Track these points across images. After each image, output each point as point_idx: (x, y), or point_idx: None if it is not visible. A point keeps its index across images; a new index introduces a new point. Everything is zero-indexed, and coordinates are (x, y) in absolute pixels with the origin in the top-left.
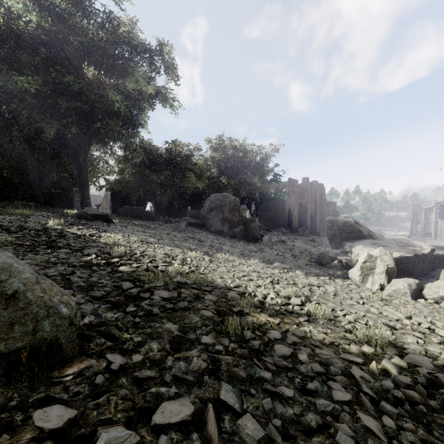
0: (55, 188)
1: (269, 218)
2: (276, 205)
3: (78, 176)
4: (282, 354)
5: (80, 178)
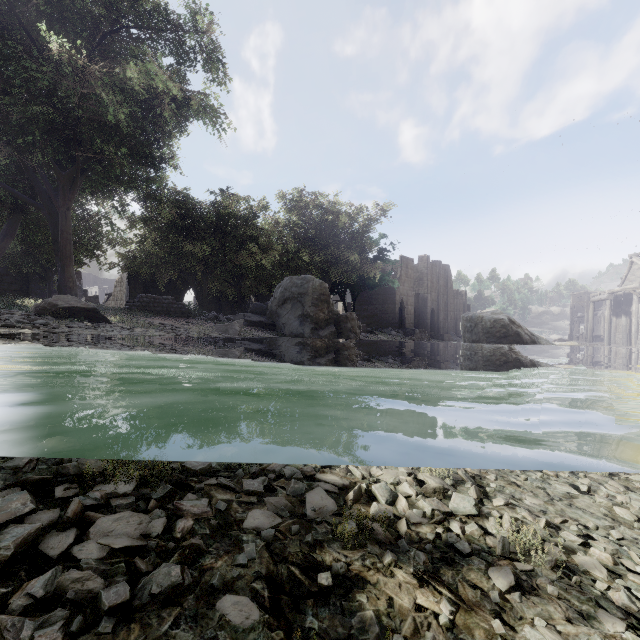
0: (29, 265)
1: (372, 314)
2: (382, 295)
3: (55, 242)
4: None
5: (59, 246)
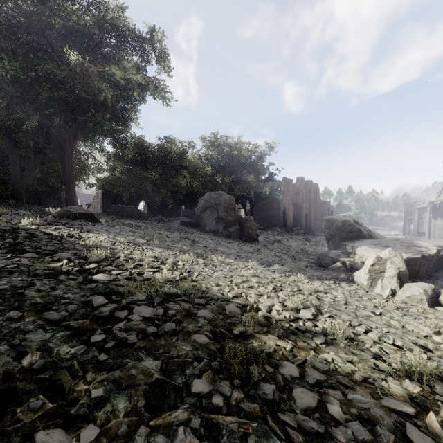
0: (42, 186)
1: (264, 217)
2: (271, 204)
3: (63, 172)
4: (306, 405)
5: (66, 174)
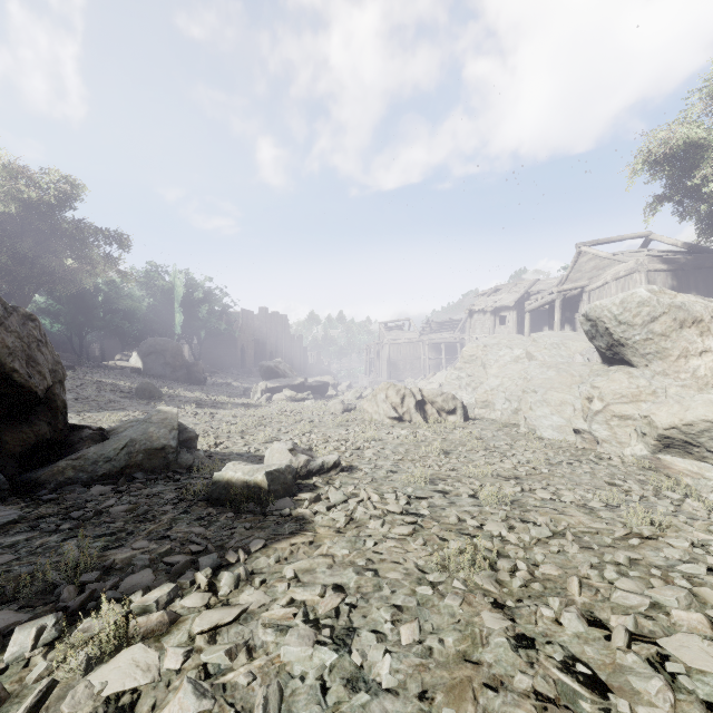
0: None
1: (217, 356)
2: (226, 340)
3: None
4: (205, 402)
5: None
